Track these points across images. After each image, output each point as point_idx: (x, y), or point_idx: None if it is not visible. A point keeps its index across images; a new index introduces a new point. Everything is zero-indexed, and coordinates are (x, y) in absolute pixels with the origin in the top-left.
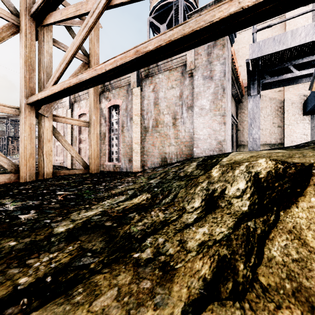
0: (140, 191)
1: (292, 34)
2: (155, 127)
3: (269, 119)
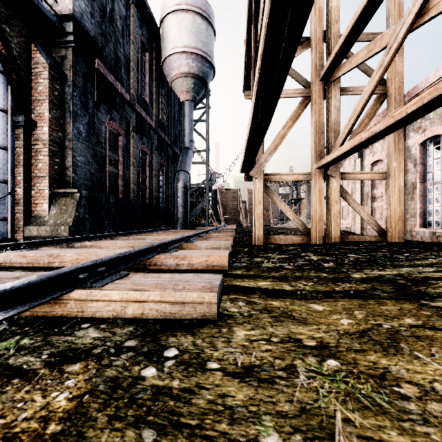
0: None
1: None
2: None
3: None
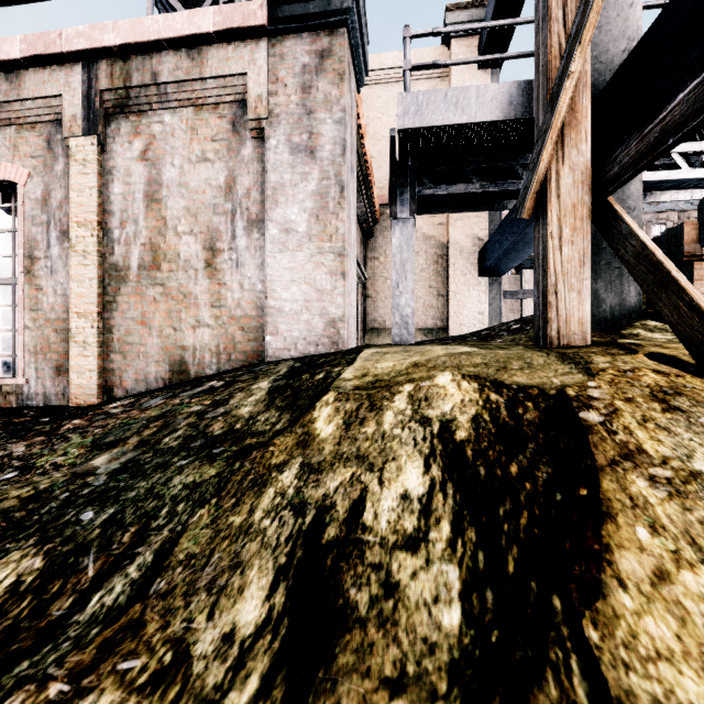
0: (11, 529)
1: (479, 95)
2: (149, 268)
3: (423, 278)
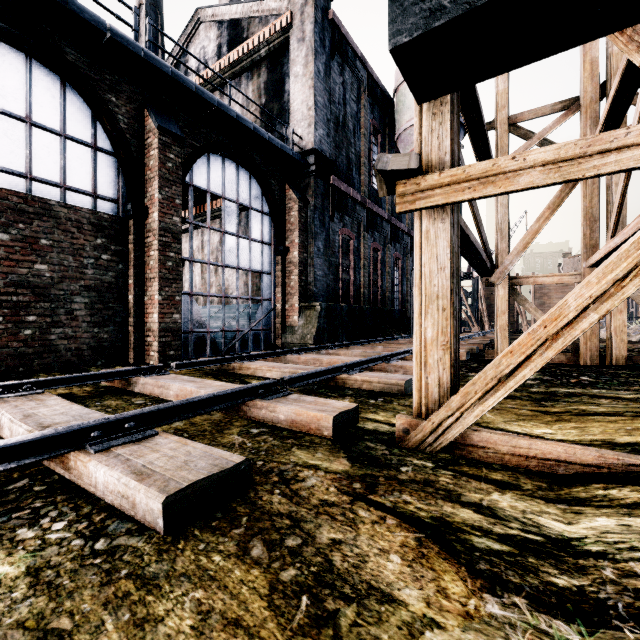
0: None
1: None
2: None
3: None
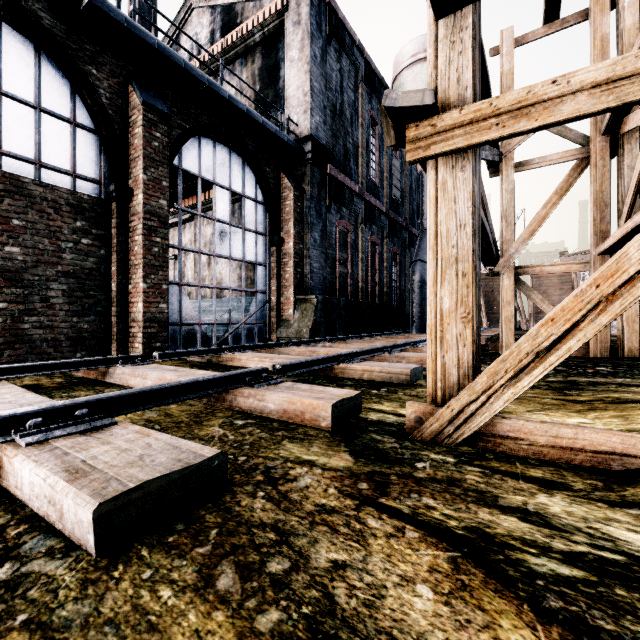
0: None
1: None
2: None
3: None
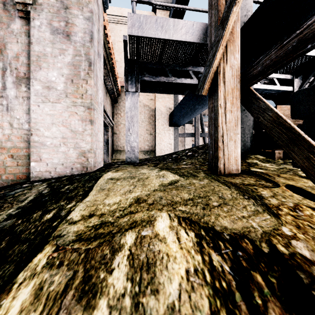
0: None
1: (174, 24)
2: None
3: (143, 125)
